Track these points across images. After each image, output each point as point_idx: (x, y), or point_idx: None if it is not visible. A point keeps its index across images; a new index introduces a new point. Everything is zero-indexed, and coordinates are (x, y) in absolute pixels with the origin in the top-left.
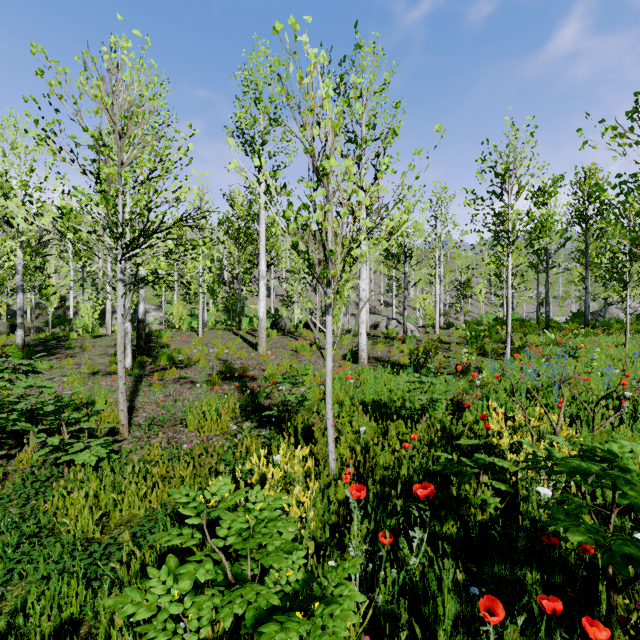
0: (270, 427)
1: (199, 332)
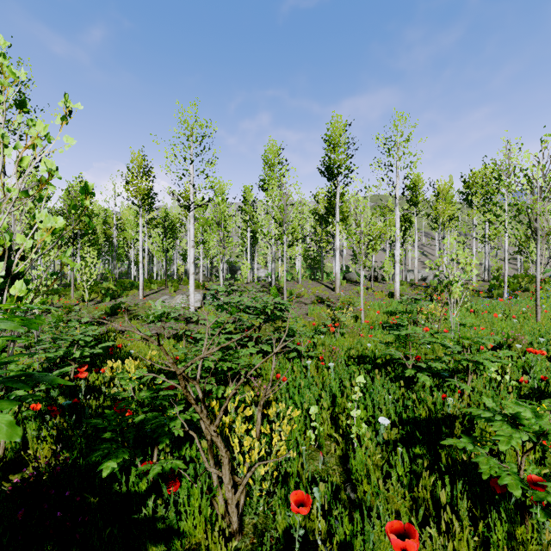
0: None
1: (299, 281)
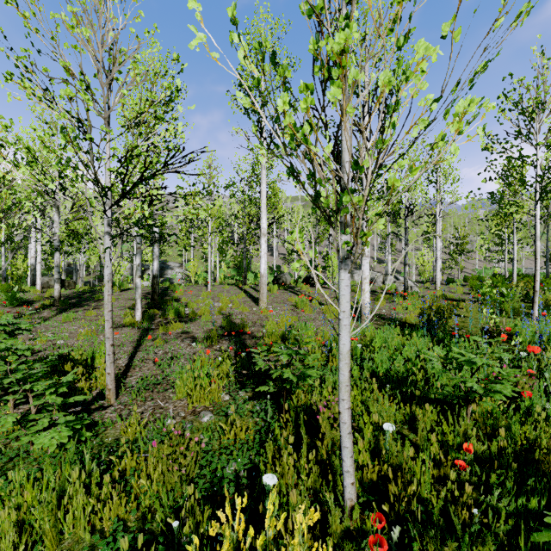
0: (266, 400)
1: (208, 287)
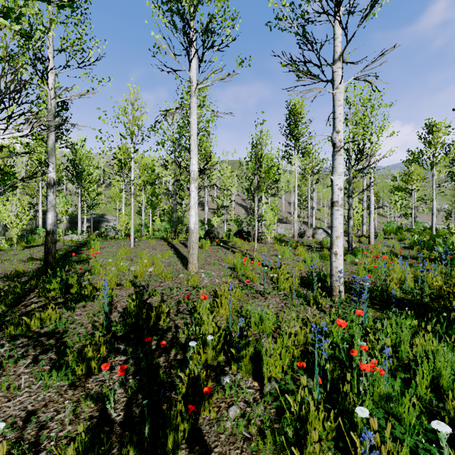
0: None
1: (131, 242)
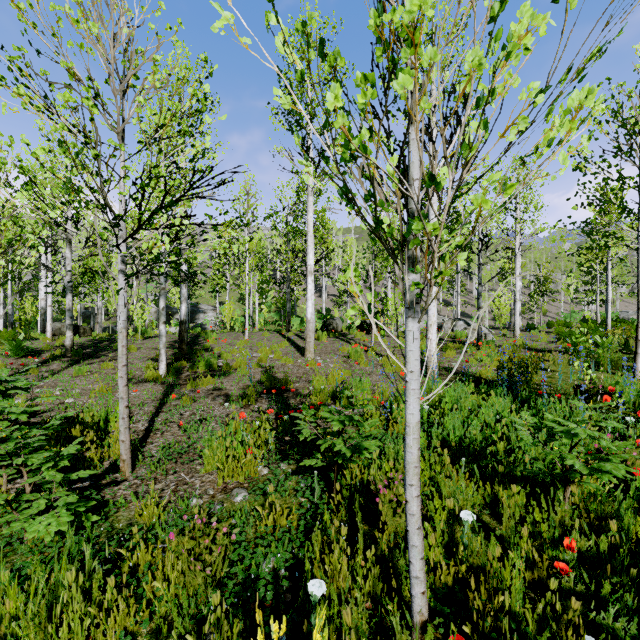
0: (313, 474)
1: (245, 334)
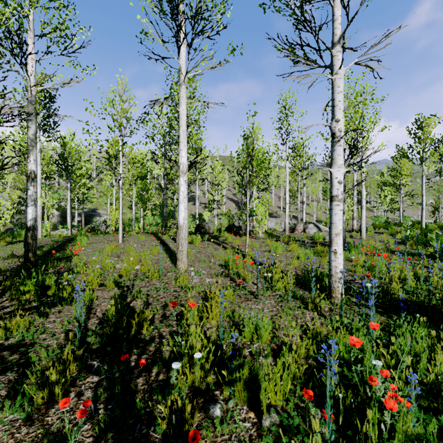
0: None
1: (119, 238)
